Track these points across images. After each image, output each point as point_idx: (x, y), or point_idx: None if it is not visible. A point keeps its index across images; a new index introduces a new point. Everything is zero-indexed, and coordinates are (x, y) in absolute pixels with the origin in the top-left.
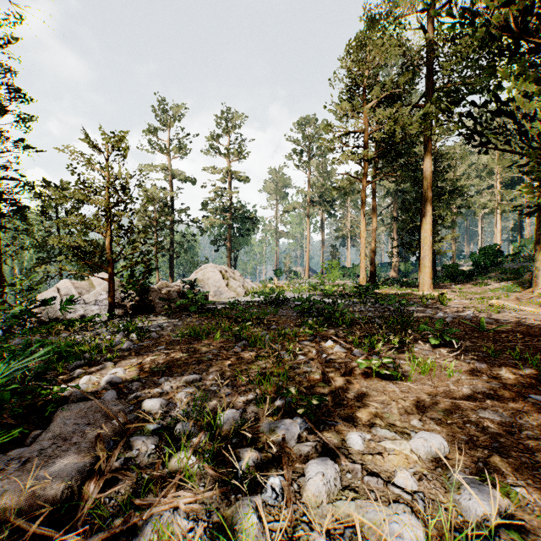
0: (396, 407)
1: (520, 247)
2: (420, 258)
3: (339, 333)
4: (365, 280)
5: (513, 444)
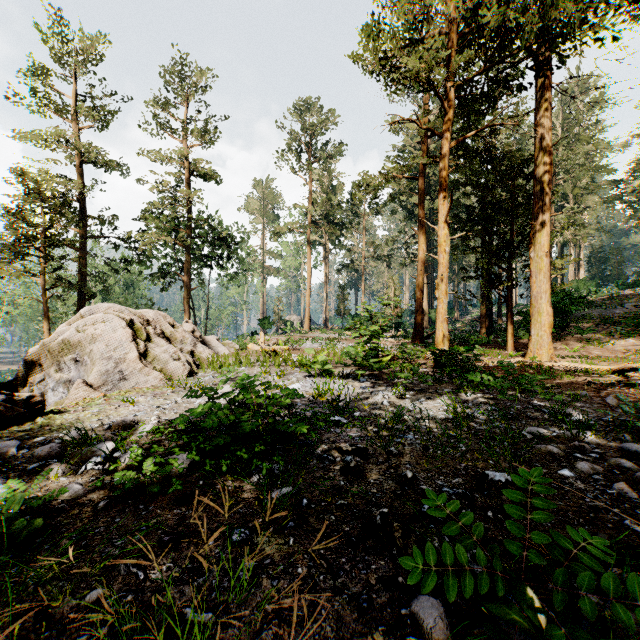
0: None
1: (588, 289)
2: (531, 297)
3: None
4: (447, 339)
5: None
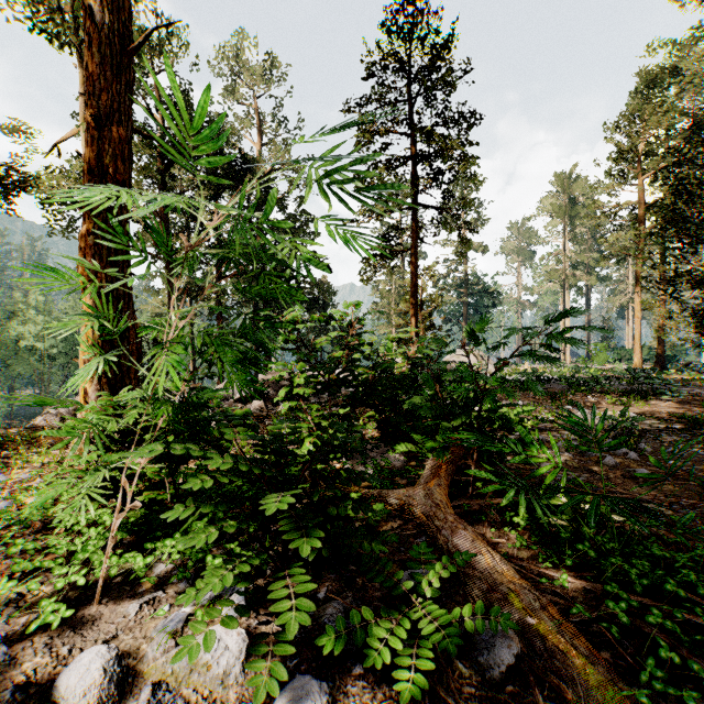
0: (618, 410)
1: None
2: None
3: (596, 393)
4: (640, 363)
5: (661, 415)
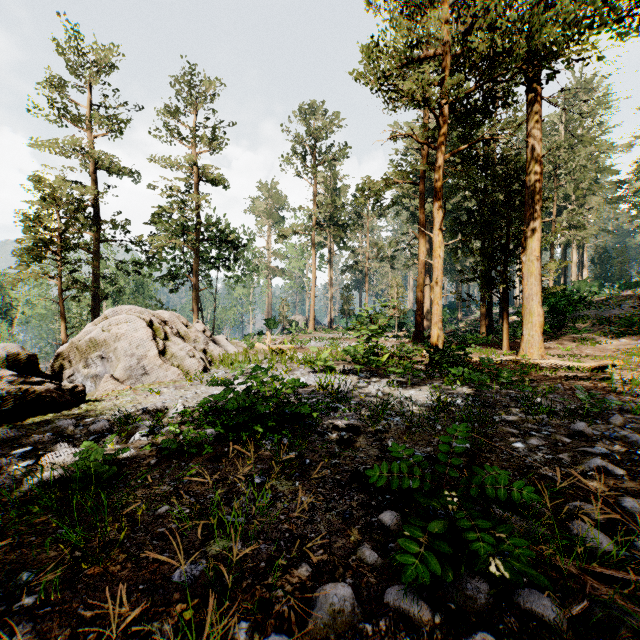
0: None
1: (588, 290)
2: (523, 298)
3: None
4: (442, 338)
5: None
